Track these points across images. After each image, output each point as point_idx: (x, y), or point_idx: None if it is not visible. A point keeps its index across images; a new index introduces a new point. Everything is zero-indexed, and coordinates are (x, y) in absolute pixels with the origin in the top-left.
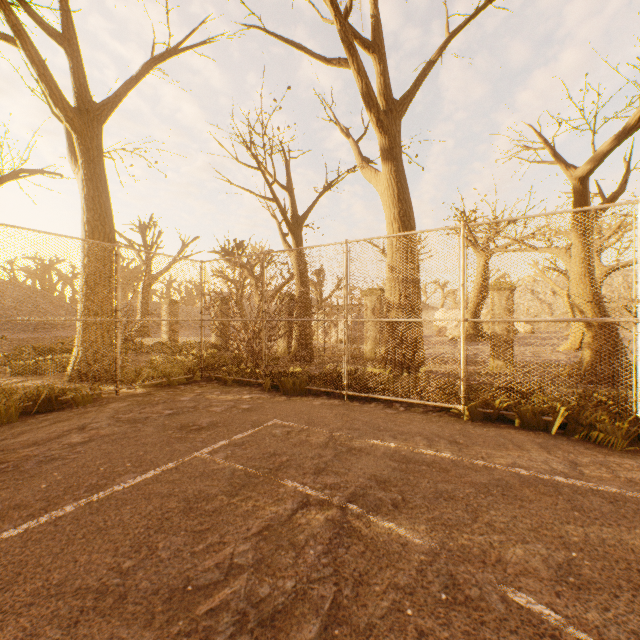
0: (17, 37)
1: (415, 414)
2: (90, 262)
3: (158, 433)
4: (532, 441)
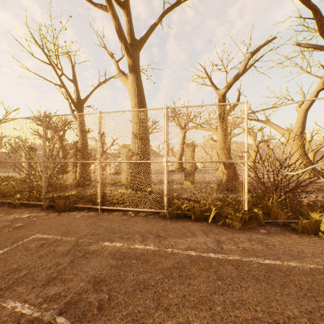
0: None
1: (140, 218)
2: None
3: None
4: (199, 229)
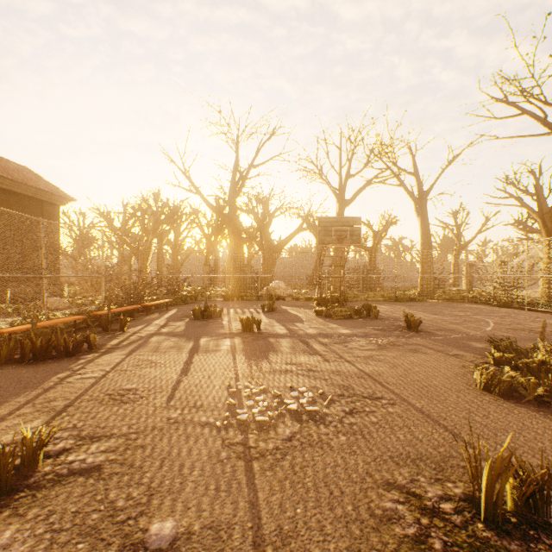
0: (401, 185)
1: (548, 315)
2: (422, 254)
3: (440, 307)
4: None
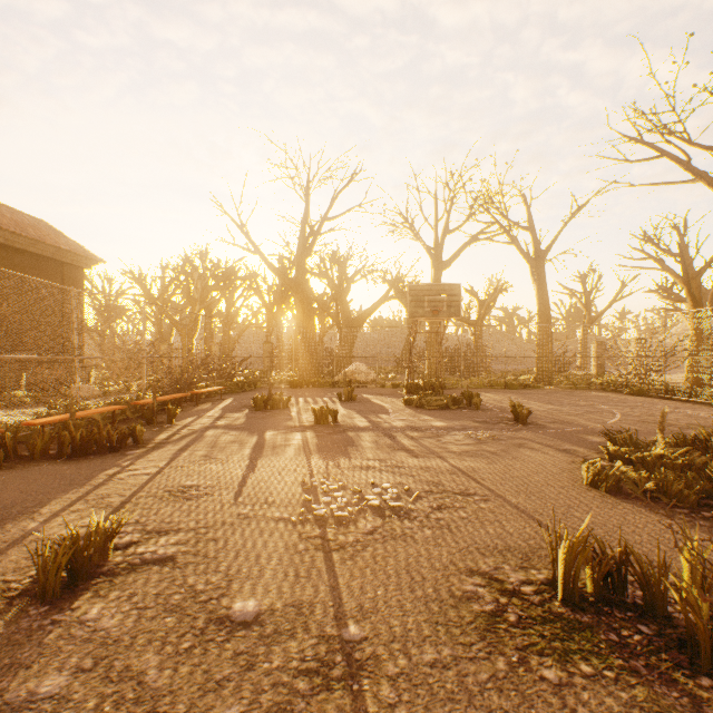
0: (512, 243)
1: (689, 405)
2: (539, 329)
3: (559, 395)
4: None
